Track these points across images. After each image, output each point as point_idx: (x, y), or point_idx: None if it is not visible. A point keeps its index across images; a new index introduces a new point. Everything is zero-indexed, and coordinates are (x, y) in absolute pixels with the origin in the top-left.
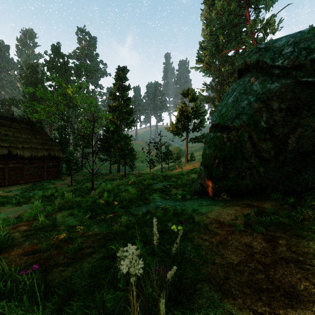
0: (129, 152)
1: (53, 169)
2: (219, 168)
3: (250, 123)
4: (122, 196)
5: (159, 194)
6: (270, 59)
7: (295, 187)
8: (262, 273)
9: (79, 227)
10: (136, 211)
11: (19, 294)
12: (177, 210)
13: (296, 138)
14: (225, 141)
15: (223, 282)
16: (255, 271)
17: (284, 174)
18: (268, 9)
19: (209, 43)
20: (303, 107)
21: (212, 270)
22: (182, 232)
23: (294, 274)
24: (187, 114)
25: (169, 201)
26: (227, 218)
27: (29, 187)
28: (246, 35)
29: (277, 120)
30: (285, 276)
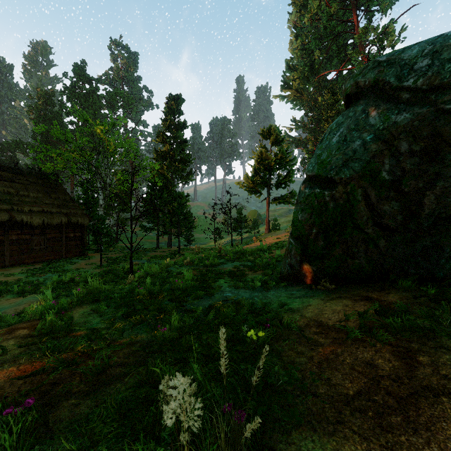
0: (184, 218)
1: (75, 242)
2: (318, 241)
3: (366, 174)
4: (174, 283)
5: (228, 280)
6: (396, 77)
7: (435, 270)
8: (396, 413)
9: (107, 331)
10: (193, 306)
11: (2, 447)
12: (255, 305)
13: (436, 196)
14: (327, 201)
15: (333, 429)
16: (385, 409)
17: (418, 251)
18: (386, 12)
19: (300, 61)
20: (448, 149)
21: (315, 407)
22: (268, 349)
23: (450, 416)
24: (269, 163)
25: (243, 290)
26: (333, 318)
27: (40, 269)
28: (353, 50)
29: (407, 169)
30: (435, 420)
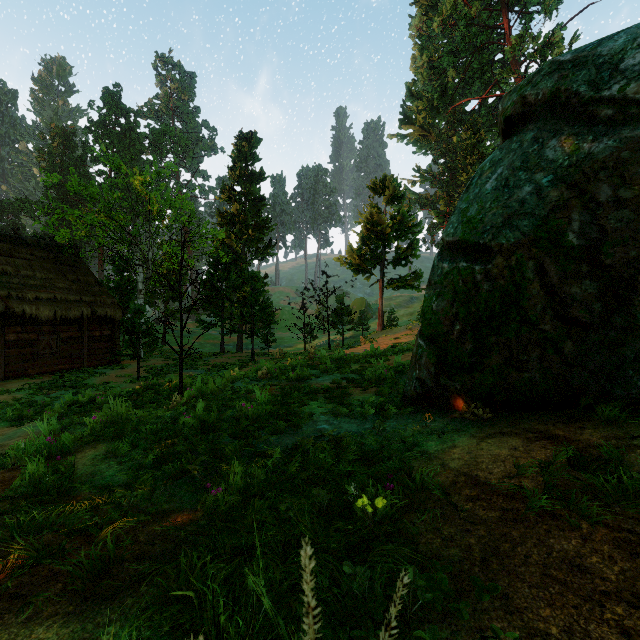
0: (260, 308)
1: (103, 343)
2: (463, 343)
3: (541, 238)
4: (240, 408)
5: (323, 403)
6: (589, 84)
7: None
8: None
9: (123, 493)
10: (268, 446)
11: None
12: (367, 445)
13: None
14: (477, 281)
15: None
16: None
17: (628, 360)
18: (550, 13)
19: (426, 85)
20: None
21: None
22: (408, 580)
23: None
24: (383, 229)
25: (346, 419)
26: (496, 472)
27: (49, 383)
28: (503, 69)
29: (610, 229)
30: None
